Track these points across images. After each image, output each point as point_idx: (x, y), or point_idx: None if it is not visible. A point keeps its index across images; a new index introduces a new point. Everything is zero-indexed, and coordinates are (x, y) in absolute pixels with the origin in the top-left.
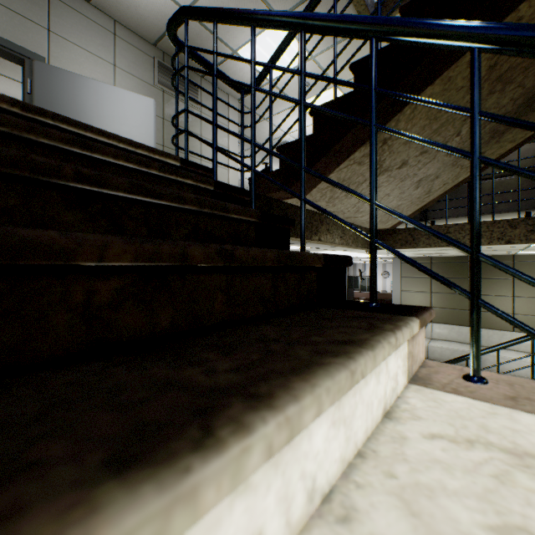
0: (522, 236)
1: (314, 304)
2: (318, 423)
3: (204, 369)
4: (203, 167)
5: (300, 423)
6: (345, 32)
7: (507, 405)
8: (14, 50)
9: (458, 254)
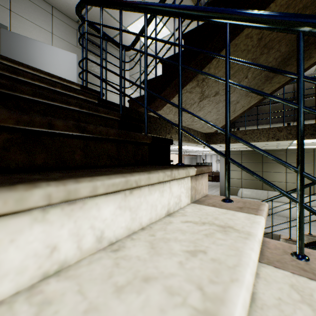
0: (285, 136)
1: (147, 164)
2: (106, 204)
3: (44, 176)
4: (95, 91)
5: (77, 191)
6: (166, 13)
7: (236, 210)
8: None
9: None
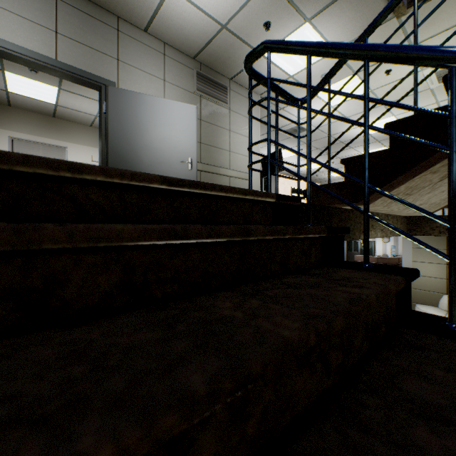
0: None
1: None
2: None
3: None
4: (291, 198)
5: None
6: None
7: None
8: (94, 80)
9: None
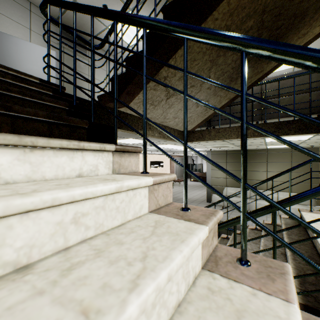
0: (252, 134)
1: None
2: (3, 154)
3: None
4: (56, 85)
5: None
6: (105, 17)
7: (139, 175)
8: None
9: (238, 148)
